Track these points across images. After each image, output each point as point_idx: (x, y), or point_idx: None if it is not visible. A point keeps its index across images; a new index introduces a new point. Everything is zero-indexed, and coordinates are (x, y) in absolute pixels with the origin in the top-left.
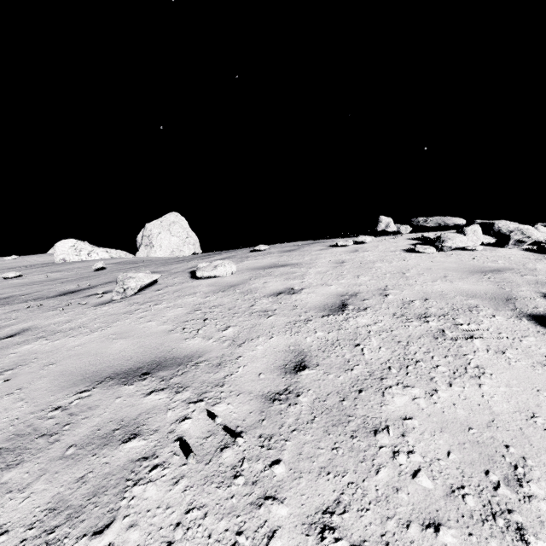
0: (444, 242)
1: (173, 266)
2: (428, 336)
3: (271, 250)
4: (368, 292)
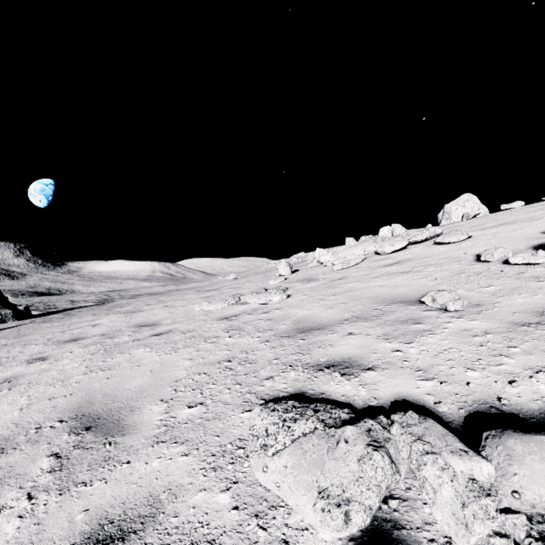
0: None
1: None
2: None
3: None
4: None
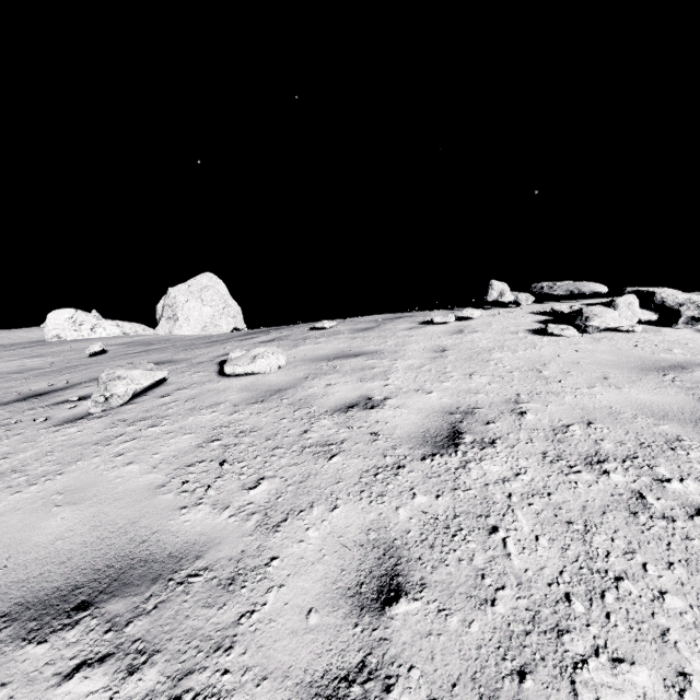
0: (589, 320)
1: (198, 352)
2: (619, 509)
3: (339, 328)
4: (491, 406)
